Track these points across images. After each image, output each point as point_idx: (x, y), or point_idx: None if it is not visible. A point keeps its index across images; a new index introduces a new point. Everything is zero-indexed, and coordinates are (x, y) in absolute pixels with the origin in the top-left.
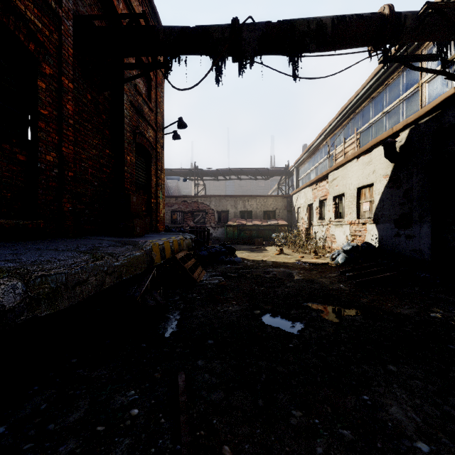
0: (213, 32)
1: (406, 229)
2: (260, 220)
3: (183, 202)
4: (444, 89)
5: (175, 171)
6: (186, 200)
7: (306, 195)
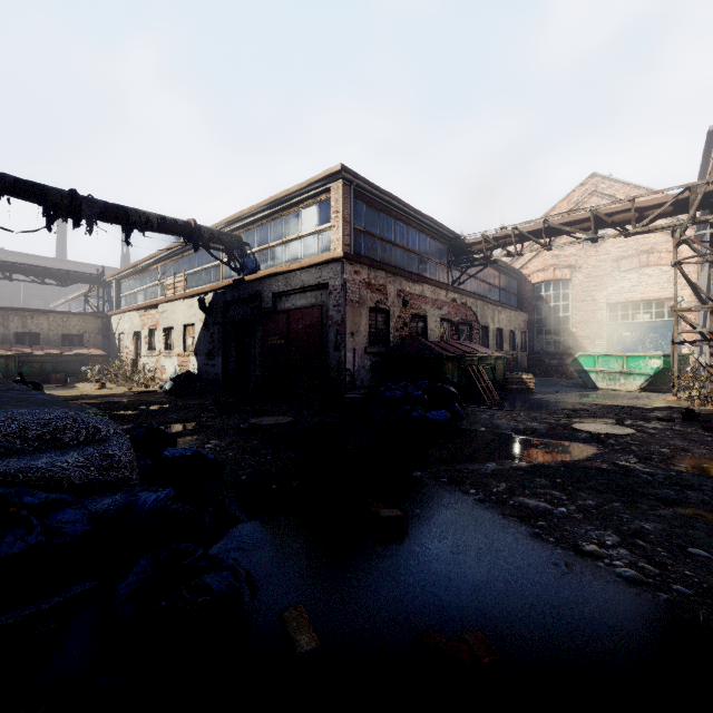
0: (52, 196)
1: (212, 360)
2: (58, 347)
3: None
4: (231, 273)
5: None
6: None
7: (133, 320)
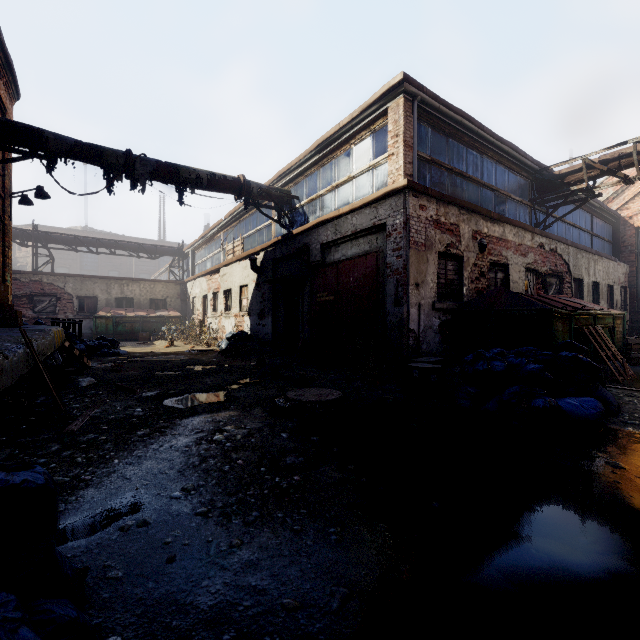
0: (108, 156)
1: (263, 320)
2: (146, 310)
3: (13, 280)
4: (281, 231)
5: None
6: (19, 278)
7: (202, 285)
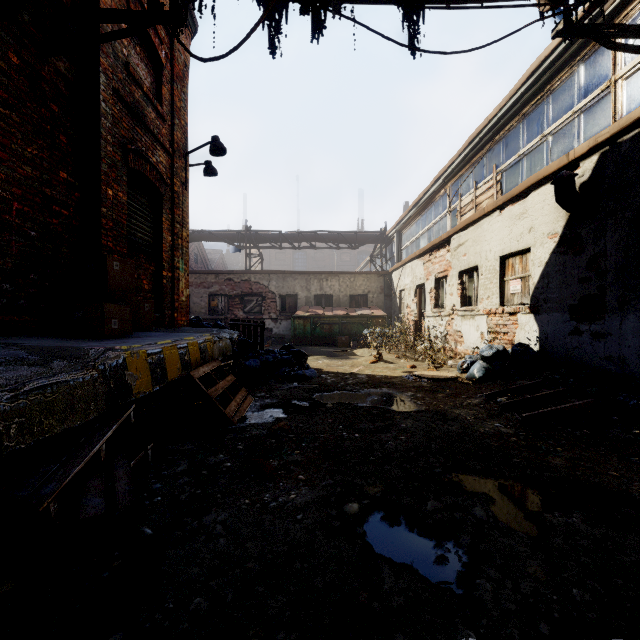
0: None
1: (593, 322)
2: (345, 308)
3: (228, 281)
4: None
5: (215, 234)
6: (232, 278)
7: (414, 272)
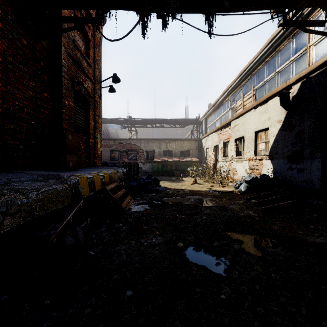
0: None
1: (298, 163)
2: (178, 157)
3: (120, 143)
4: None
5: (113, 120)
6: (122, 142)
7: (213, 139)
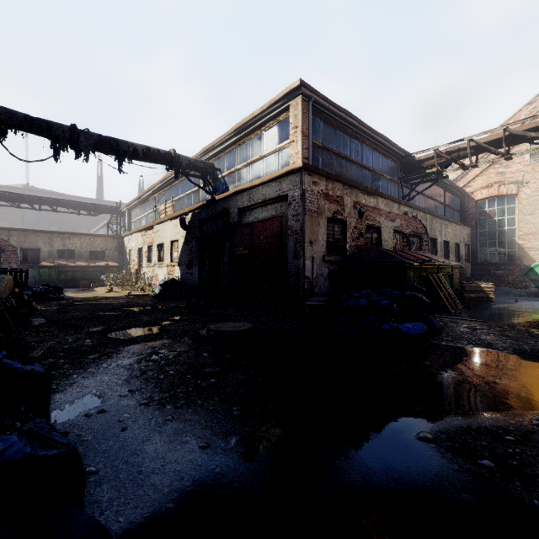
0: (55, 130)
1: (191, 269)
2: (86, 260)
3: None
4: (206, 196)
5: None
6: None
7: (137, 240)
